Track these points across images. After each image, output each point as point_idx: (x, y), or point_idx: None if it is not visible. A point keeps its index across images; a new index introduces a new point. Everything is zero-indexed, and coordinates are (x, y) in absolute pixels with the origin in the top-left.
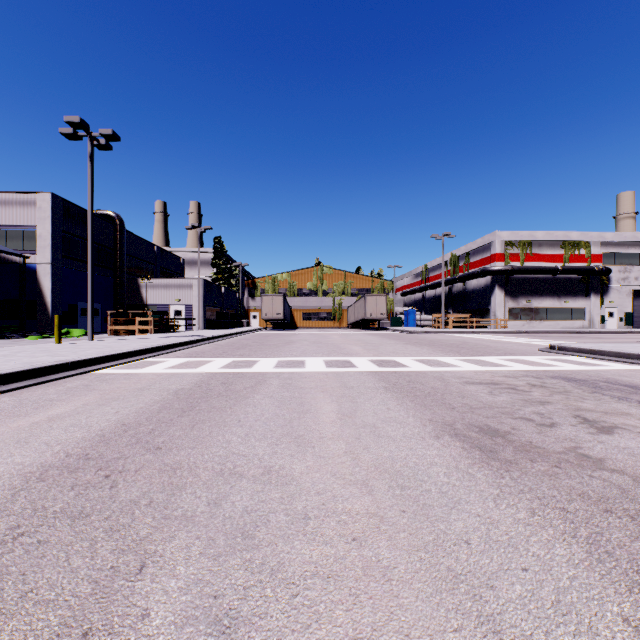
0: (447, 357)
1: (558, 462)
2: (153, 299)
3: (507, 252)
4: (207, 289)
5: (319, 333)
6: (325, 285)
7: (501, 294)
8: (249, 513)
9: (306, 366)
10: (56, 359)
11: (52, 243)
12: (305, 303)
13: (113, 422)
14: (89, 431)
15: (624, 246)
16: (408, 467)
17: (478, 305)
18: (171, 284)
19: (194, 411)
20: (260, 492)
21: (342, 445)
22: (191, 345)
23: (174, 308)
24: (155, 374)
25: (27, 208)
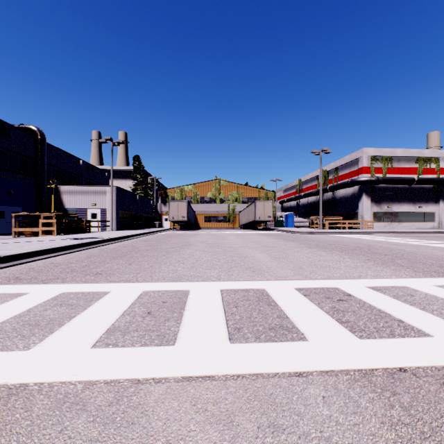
0: (414, 280)
1: None
2: (72, 203)
3: (372, 166)
4: (121, 195)
5: (217, 233)
6: (222, 194)
7: (367, 200)
8: None
9: (181, 327)
10: None
11: None
12: (206, 208)
13: None
14: None
15: None
16: None
17: (346, 210)
18: (88, 190)
19: None
20: None
21: None
22: (64, 251)
23: (91, 211)
24: None
25: None
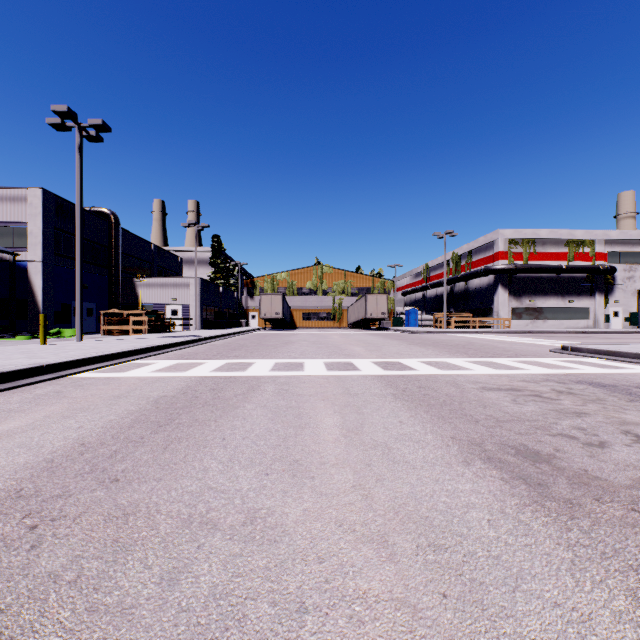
0: (455, 359)
1: (633, 502)
2: (149, 298)
3: (510, 251)
4: (204, 288)
5: (319, 333)
6: (325, 284)
7: (504, 293)
8: (217, 600)
9: (305, 369)
10: (32, 362)
11: (43, 240)
12: (305, 303)
13: (71, 441)
14: (37, 454)
15: (629, 244)
16: (438, 511)
17: (480, 305)
18: (167, 283)
19: (172, 425)
20: (237, 557)
21: (349, 475)
22: (185, 346)
23: (170, 307)
24: (139, 378)
25: (18, 204)
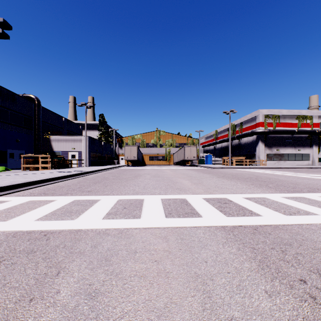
0: (272, 194)
1: None
2: (58, 148)
3: (266, 121)
4: (92, 142)
5: (158, 168)
6: (161, 141)
7: (262, 145)
8: None
9: (142, 213)
10: None
11: None
12: (150, 151)
13: None
14: None
15: None
16: None
17: (248, 152)
18: (69, 139)
19: None
20: None
21: None
22: (62, 179)
23: (71, 153)
24: None
25: None
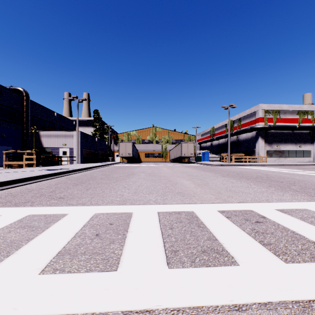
0: (311, 203)
1: None
2: (48, 144)
3: (266, 117)
4: (84, 138)
5: (154, 165)
6: (157, 137)
7: (262, 142)
8: None
9: (124, 250)
10: None
11: None
12: (146, 148)
13: None
14: None
15: None
16: None
17: (247, 148)
18: (60, 134)
19: None
20: None
21: None
22: (39, 179)
23: (62, 150)
24: None
25: None
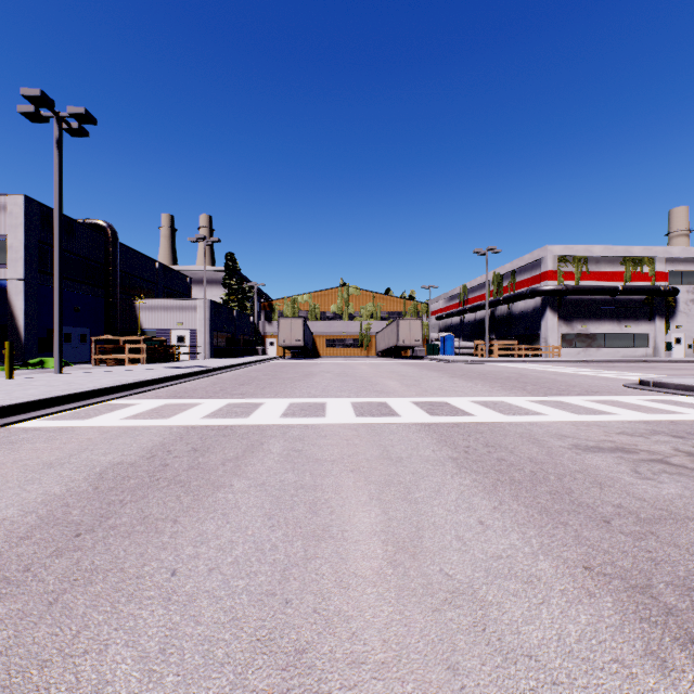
0: (515, 397)
1: None
2: (151, 323)
3: (560, 269)
4: (215, 311)
5: (345, 362)
6: (351, 308)
7: (553, 318)
8: None
9: (327, 413)
10: None
11: (25, 255)
12: (329, 328)
13: None
14: None
15: (693, 263)
16: None
17: (526, 330)
18: (172, 305)
19: (97, 533)
20: None
21: None
22: (184, 379)
23: (176, 333)
24: (100, 429)
25: None
